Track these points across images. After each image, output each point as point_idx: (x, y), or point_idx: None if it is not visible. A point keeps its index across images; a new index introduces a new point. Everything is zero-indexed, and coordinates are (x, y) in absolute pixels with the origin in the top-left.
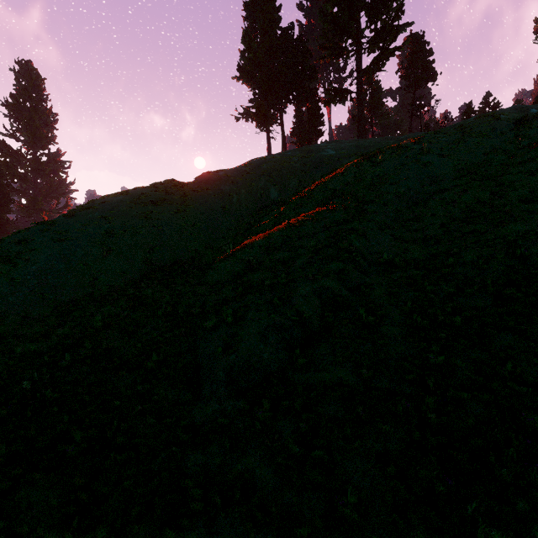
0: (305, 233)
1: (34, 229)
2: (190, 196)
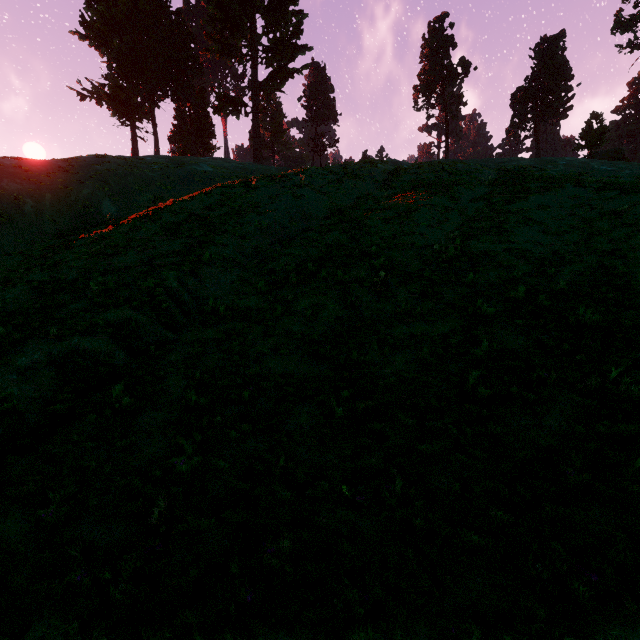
0: (119, 265)
1: None
2: None
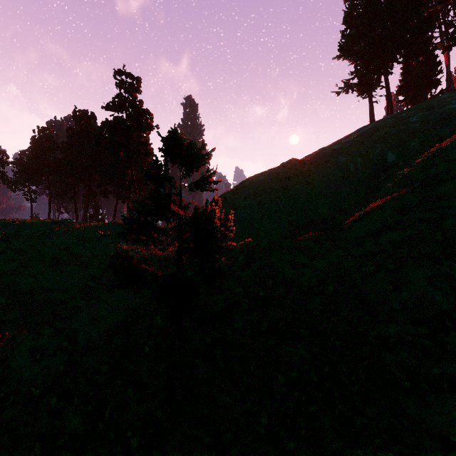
0: (445, 193)
1: None
2: (313, 170)
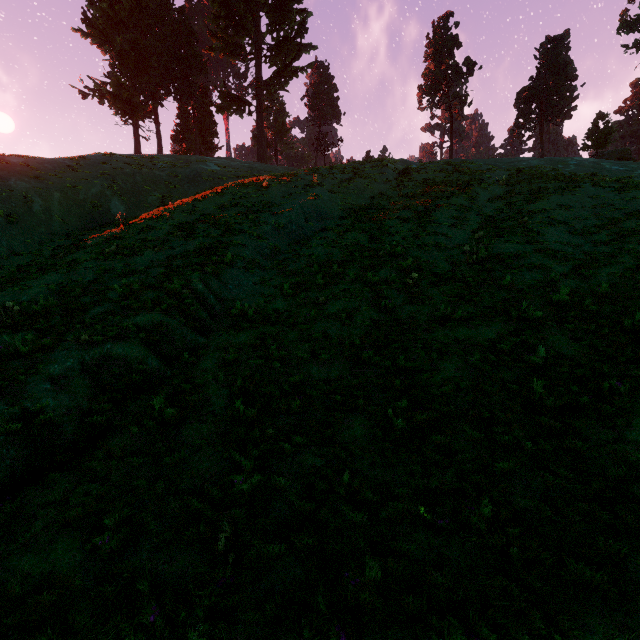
0: (137, 266)
1: None
2: None
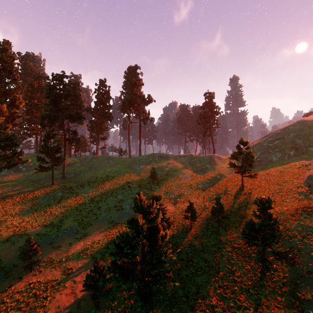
0: None
1: (252, 145)
2: (311, 126)
